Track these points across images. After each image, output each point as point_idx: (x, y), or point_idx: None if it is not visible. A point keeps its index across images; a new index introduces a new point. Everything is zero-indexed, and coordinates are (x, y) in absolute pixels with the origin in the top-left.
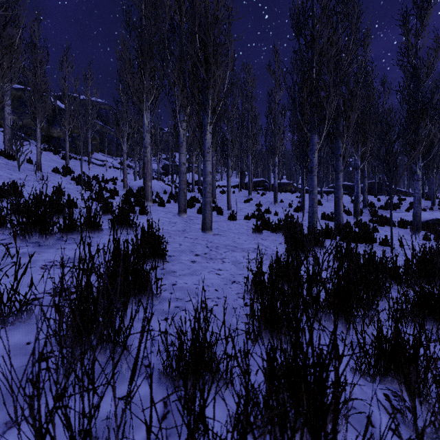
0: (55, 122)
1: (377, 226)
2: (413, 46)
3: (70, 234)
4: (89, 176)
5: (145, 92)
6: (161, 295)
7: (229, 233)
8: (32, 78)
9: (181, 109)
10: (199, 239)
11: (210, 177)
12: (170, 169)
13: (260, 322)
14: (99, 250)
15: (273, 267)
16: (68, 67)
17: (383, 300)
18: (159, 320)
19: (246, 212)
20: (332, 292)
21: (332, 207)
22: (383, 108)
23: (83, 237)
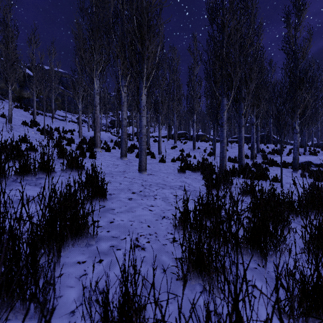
0: (25, 86)
1: (268, 166)
2: (293, 36)
3: (25, 176)
4: (51, 128)
5: (95, 63)
6: (98, 234)
7: (160, 173)
8: (4, 50)
9: (123, 77)
10: (136, 178)
11: (145, 129)
12: (116, 123)
13: (189, 264)
14: (28, 200)
15: (201, 212)
16: (35, 44)
17: (286, 230)
18: (93, 262)
19: (172, 156)
20: (249, 229)
21: (235, 152)
22: (270, 81)
23: (37, 178)
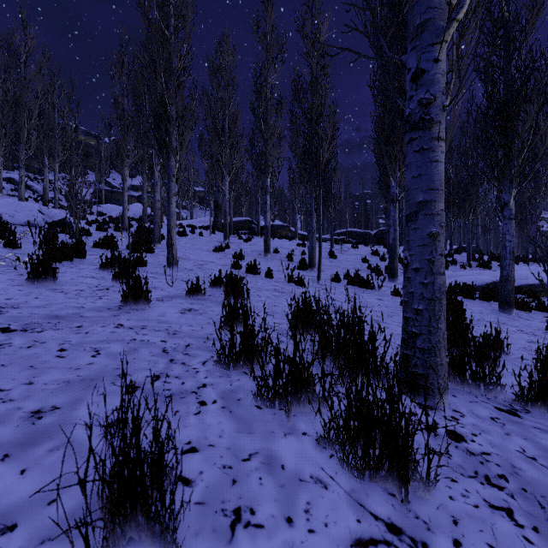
0: None
1: None
2: None
3: None
4: None
5: None
6: None
7: None
8: None
9: None
10: None
11: None
12: (104, 196)
13: None
14: None
15: None
16: None
17: None
18: None
19: (209, 271)
20: None
21: (350, 261)
22: None
23: None
